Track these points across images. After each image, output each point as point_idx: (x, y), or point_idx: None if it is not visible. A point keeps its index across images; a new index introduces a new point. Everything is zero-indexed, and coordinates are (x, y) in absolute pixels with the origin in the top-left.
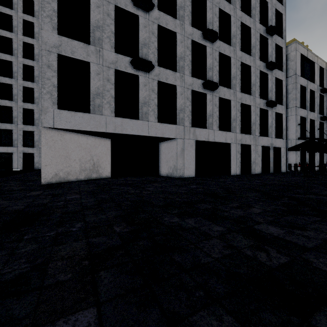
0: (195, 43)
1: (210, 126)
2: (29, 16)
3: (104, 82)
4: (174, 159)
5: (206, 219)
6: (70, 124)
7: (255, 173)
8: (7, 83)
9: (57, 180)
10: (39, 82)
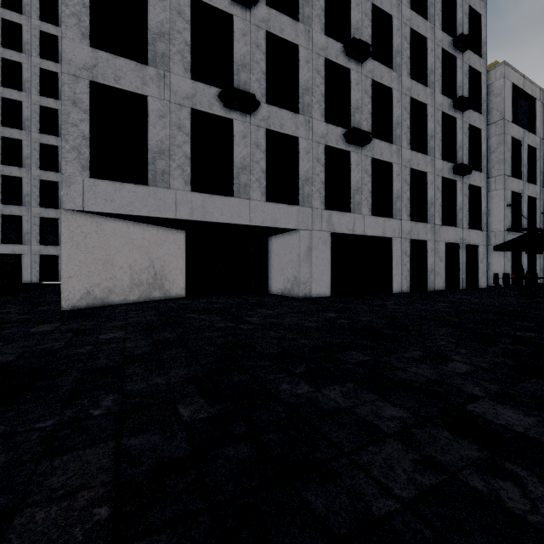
0: (331, 64)
1: (356, 209)
2: (50, 25)
3: (173, 131)
4: (295, 266)
5: (364, 389)
6: (113, 204)
7: (434, 289)
8: (13, 138)
9: (90, 302)
10: None
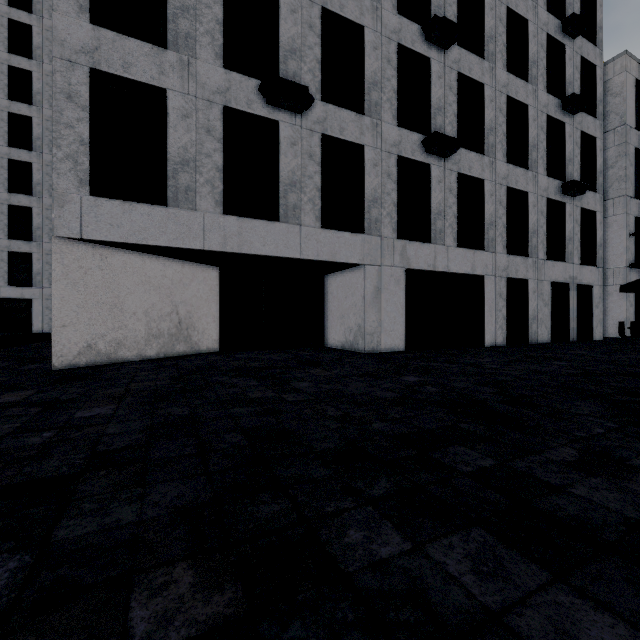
0: (405, 52)
1: (438, 238)
2: None
3: (200, 135)
4: (360, 312)
5: (511, 547)
6: (121, 230)
7: (537, 342)
8: (22, 160)
9: (92, 358)
10: None
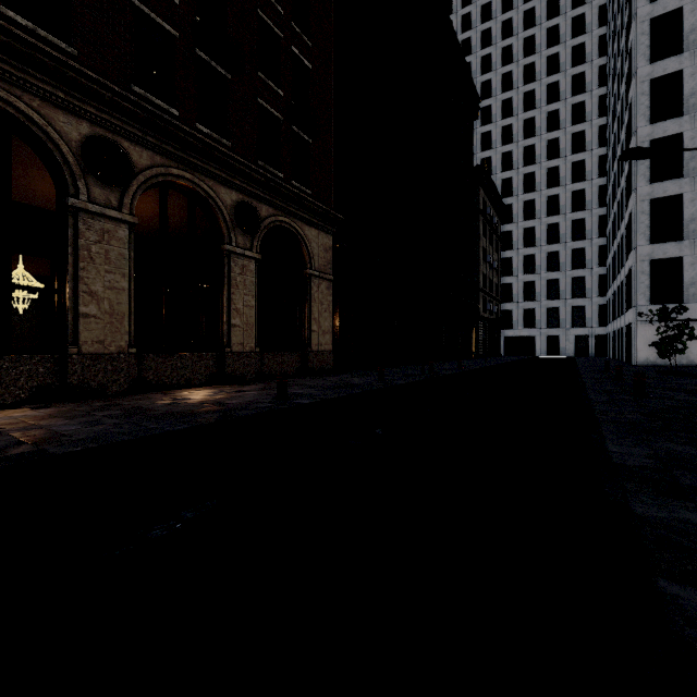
0: None
1: None
2: (553, 161)
3: None
4: None
5: None
6: None
7: None
8: (529, 254)
9: (647, 363)
10: (566, 240)
